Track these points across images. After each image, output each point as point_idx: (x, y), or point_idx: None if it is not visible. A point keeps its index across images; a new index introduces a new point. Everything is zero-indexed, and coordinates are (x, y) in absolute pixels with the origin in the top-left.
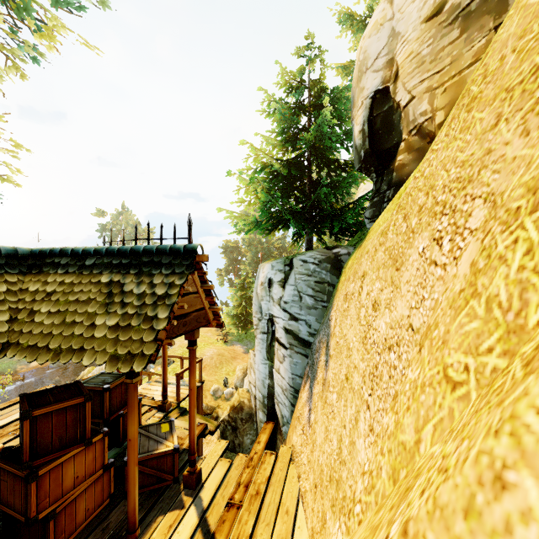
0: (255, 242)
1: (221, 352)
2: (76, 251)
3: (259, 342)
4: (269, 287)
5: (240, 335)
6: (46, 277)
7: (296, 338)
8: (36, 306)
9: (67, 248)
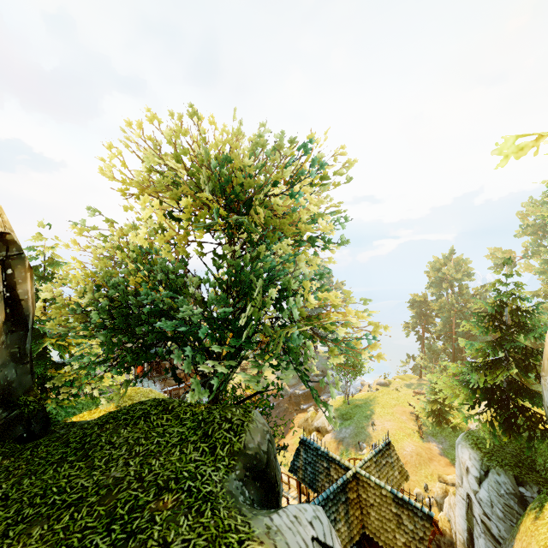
0: (447, 305)
1: (419, 451)
2: (376, 482)
3: (459, 501)
4: (468, 474)
5: (434, 428)
6: (367, 491)
7: (488, 530)
8: (368, 509)
9: (372, 478)
